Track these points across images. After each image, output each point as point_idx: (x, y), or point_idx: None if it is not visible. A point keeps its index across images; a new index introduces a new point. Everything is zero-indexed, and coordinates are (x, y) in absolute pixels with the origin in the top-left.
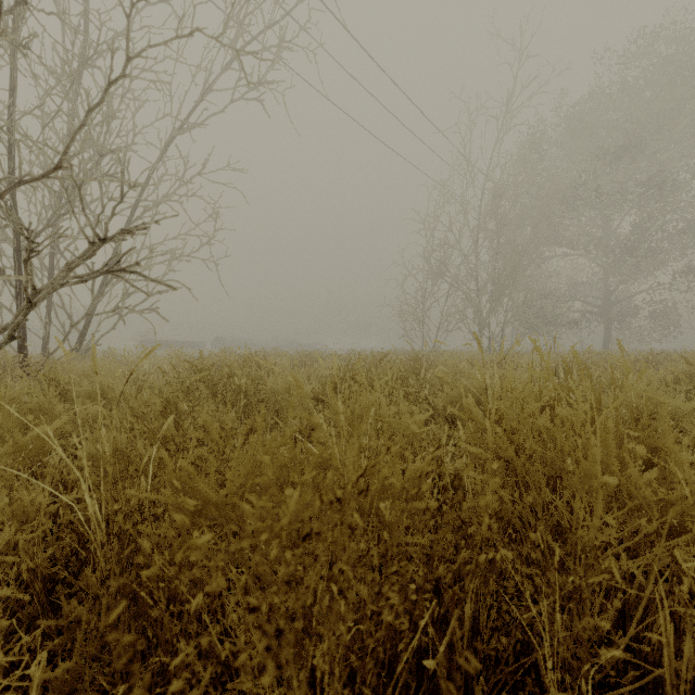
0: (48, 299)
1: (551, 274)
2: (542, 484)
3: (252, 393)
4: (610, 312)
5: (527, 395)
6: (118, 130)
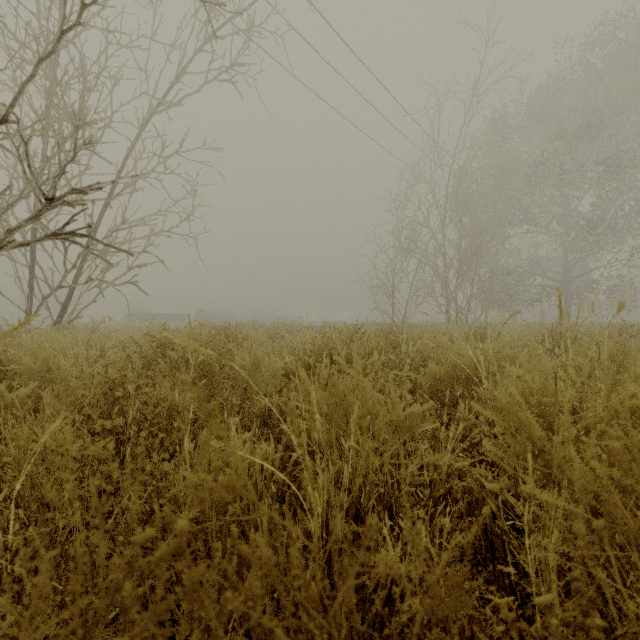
0: (30, 272)
1: (513, 251)
2: None
3: (217, 370)
4: (570, 286)
5: None
6: (97, 107)
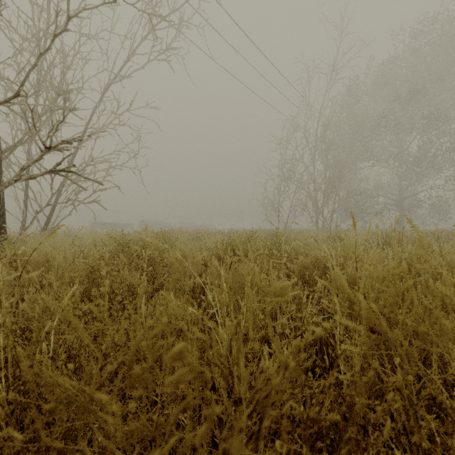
0: (25, 194)
1: (363, 178)
2: (415, 358)
3: (158, 261)
4: (403, 203)
5: (400, 272)
6: (72, 79)
